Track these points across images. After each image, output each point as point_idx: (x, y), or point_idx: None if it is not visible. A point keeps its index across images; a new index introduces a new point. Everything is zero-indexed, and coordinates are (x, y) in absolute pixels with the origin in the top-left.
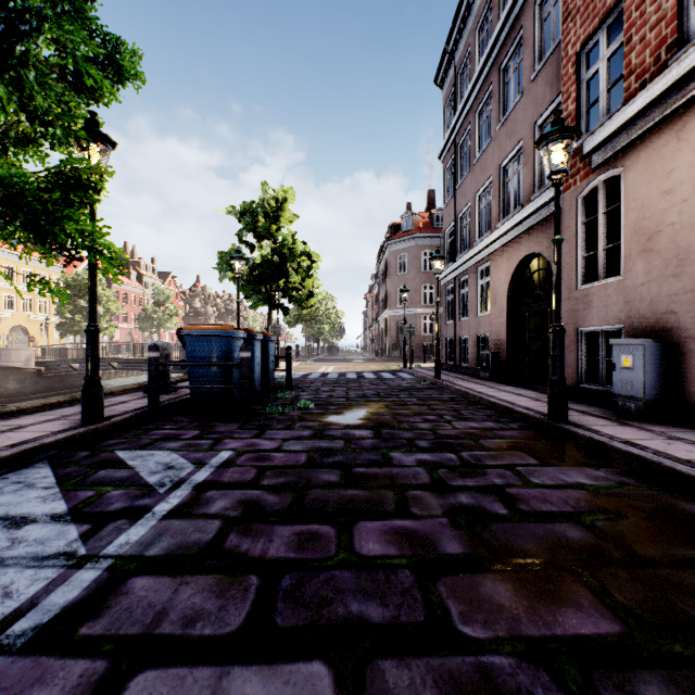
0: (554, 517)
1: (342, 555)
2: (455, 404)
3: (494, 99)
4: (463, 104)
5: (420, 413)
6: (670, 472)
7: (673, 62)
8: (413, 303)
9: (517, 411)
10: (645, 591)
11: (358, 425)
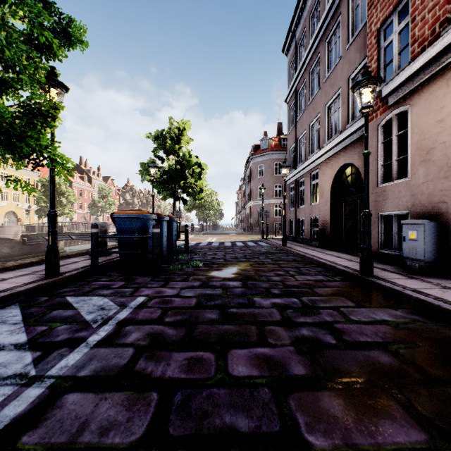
0: (369, 346)
1: (219, 376)
2: (296, 263)
3: (322, 62)
4: (301, 66)
5: (273, 269)
6: (447, 312)
7: (444, 33)
8: (268, 196)
9: (338, 268)
10: (441, 405)
11: (232, 278)
